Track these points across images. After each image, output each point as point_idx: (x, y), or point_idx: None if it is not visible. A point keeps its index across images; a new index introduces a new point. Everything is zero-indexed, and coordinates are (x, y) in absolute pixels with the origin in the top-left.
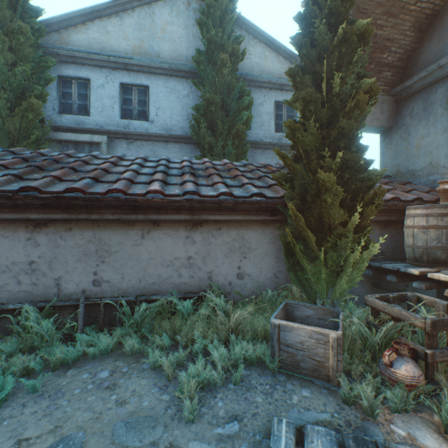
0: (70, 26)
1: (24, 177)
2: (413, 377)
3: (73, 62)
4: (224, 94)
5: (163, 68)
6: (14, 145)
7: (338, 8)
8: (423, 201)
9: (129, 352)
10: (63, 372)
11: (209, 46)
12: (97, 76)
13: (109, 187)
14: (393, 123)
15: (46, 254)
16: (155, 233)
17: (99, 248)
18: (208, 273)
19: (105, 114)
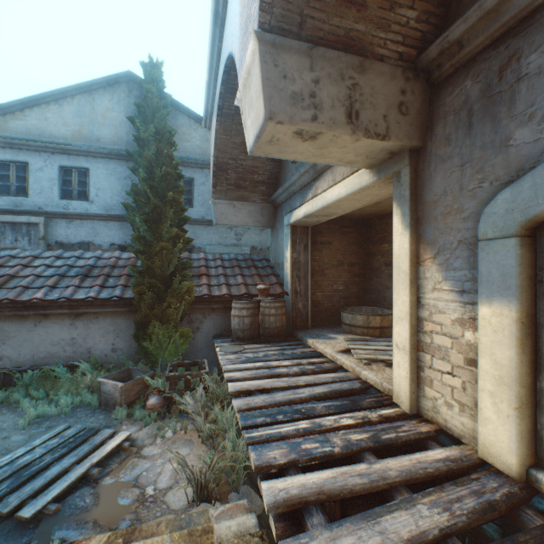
0: (8, 113)
1: None
2: (153, 404)
3: (11, 148)
4: None
5: (103, 153)
6: None
7: (156, 185)
8: (250, 295)
9: (14, 402)
10: None
11: (139, 142)
12: (36, 160)
13: (6, 294)
14: (274, 223)
15: None
16: (46, 322)
17: (1, 334)
18: (88, 349)
19: (44, 195)
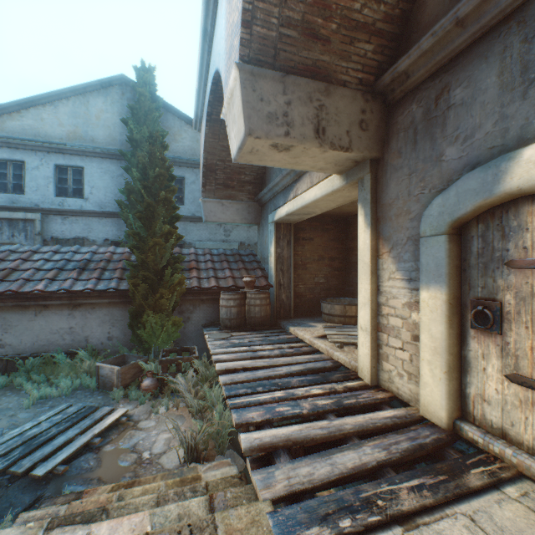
0: (5, 114)
1: None
2: (147, 386)
3: (8, 147)
4: None
5: (97, 152)
6: None
7: (149, 185)
8: (237, 287)
9: (17, 386)
10: None
11: (132, 143)
12: (32, 159)
13: (9, 286)
14: (260, 220)
15: None
16: (46, 312)
17: (4, 324)
18: (86, 337)
19: (40, 193)
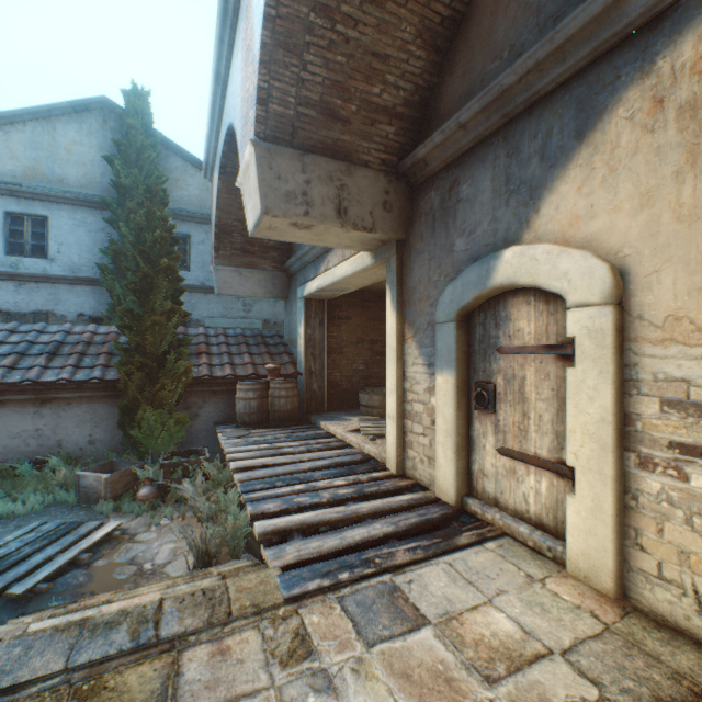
0: None
1: None
2: (145, 495)
3: None
4: None
5: (67, 197)
6: None
7: (147, 251)
8: (258, 376)
9: None
10: None
11: (119, 189)
12: None
13: None
14: (288, 295)
15: None
16: (2, 410)
17: None
18: (59, 441)
19: None
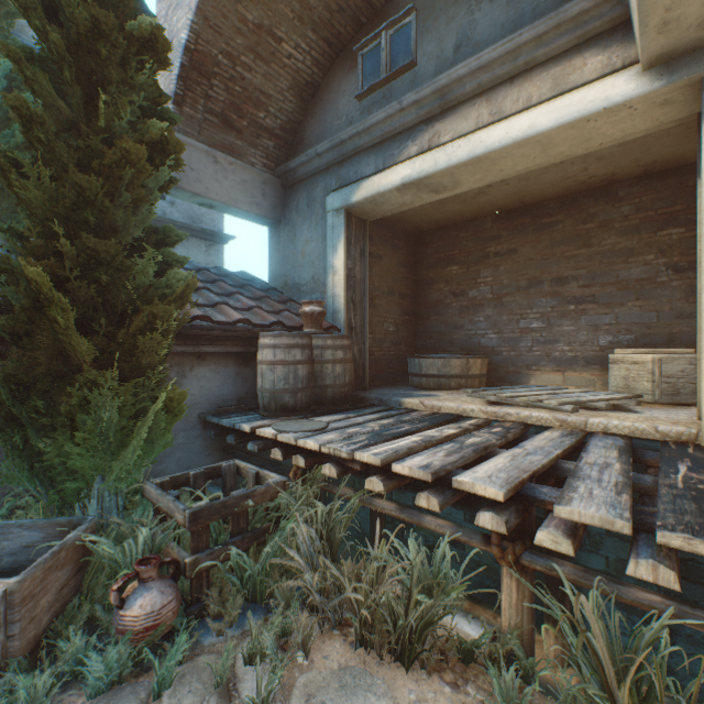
0: None
1: None
2: (151, 614)
3: None
4: None
5: None
6: None
7: None
8: (285, 327)
9: None
10: None
11: None
12: None
13: None
14: (281, 216)
15: None
16: None
17: None
18: None
19: None
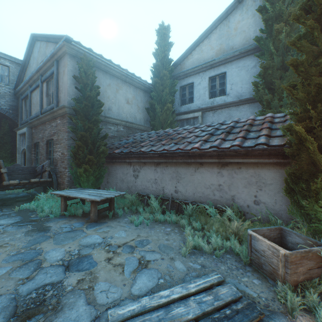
0: (184, 58)
1: (153, 145)
2: None
3: (186, 77)
4: (282, 55)
5: (234, 55)
6: (163, 127)
7: None
8: None
9: (181, 225)
10: (158, 223)
11: (266, 24)
12: (197, 79)
13: (178, 146)
14: None
15: (159, 176)
16: (201, 169)
17: (176, 175)
18: (231, 196)
19: (200, 99)
